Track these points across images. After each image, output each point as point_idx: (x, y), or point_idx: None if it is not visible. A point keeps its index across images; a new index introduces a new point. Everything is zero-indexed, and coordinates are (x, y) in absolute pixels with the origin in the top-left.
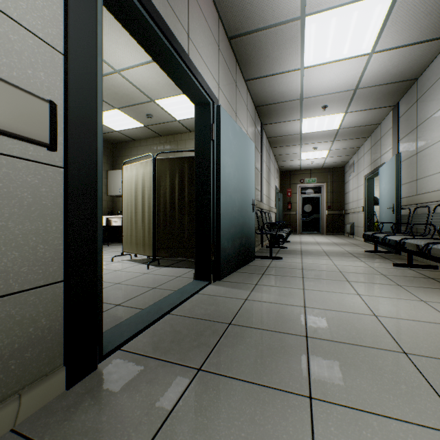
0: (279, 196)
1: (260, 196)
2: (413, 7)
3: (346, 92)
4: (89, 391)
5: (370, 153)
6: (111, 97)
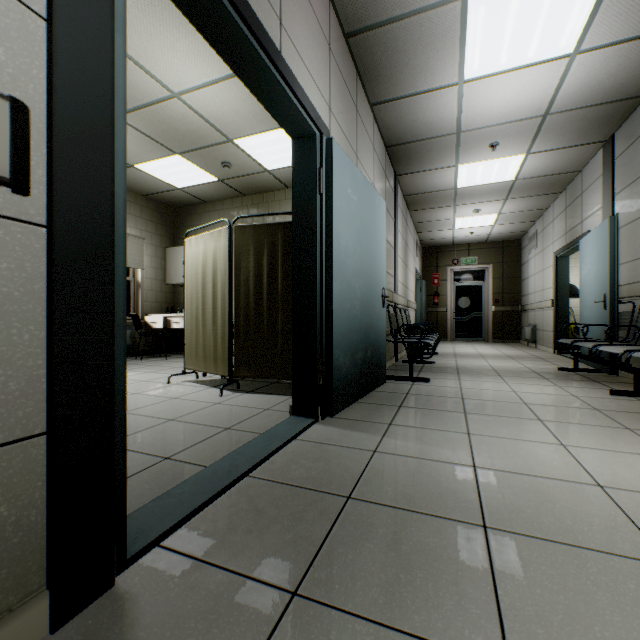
0: (421, 284)
1: (393, 285)
2: None
3: (530, 120)
4: (91, 638)
5: (563, 217)
6: (169, 136)
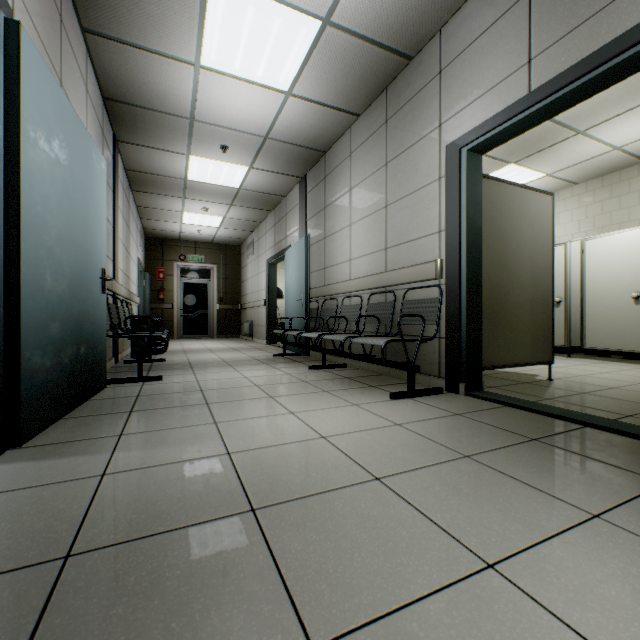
0: (145, 277)
1: (112, 270)
2: (335, 58)
3: (255, 137)
4: None
5: (274, 232)
6: None
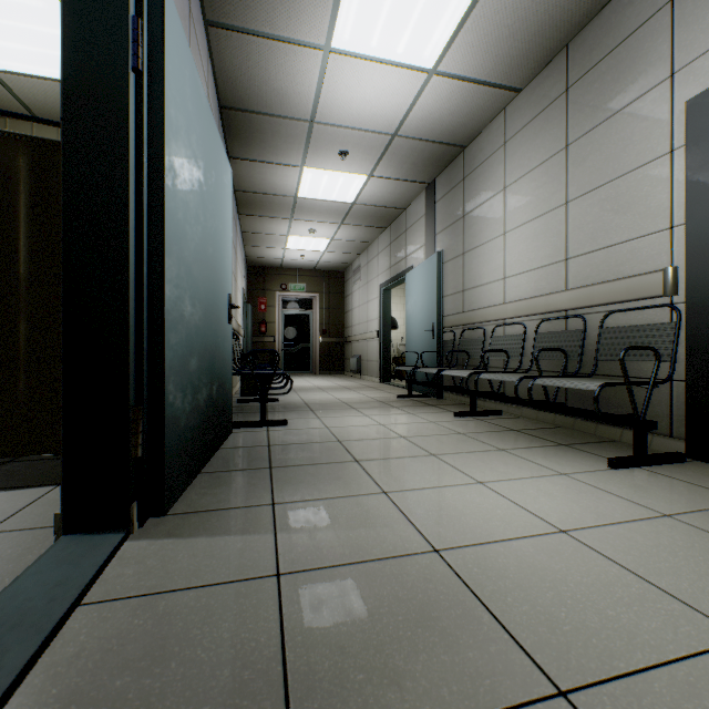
0: (247, 308)
1: None
2: (503, 11)
3: (381, 136)
4: None
5: (389, 252)
6: None
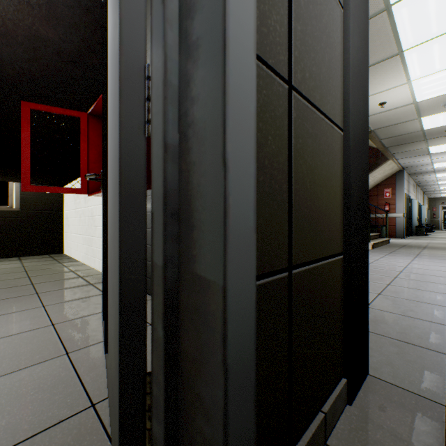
0: (427, 211)
1: None
2: None
3: None
4: None
5: None
6: None
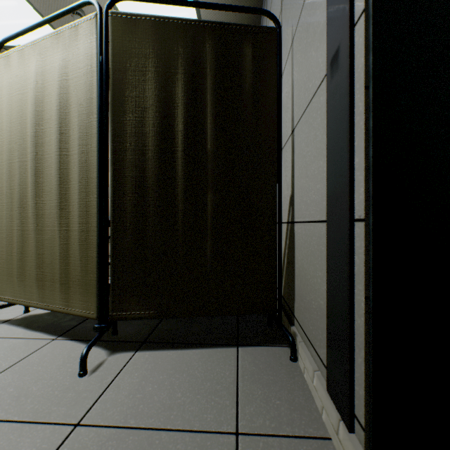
0: None
1: None
2: None
3: None
4: None
5: None
6: None
